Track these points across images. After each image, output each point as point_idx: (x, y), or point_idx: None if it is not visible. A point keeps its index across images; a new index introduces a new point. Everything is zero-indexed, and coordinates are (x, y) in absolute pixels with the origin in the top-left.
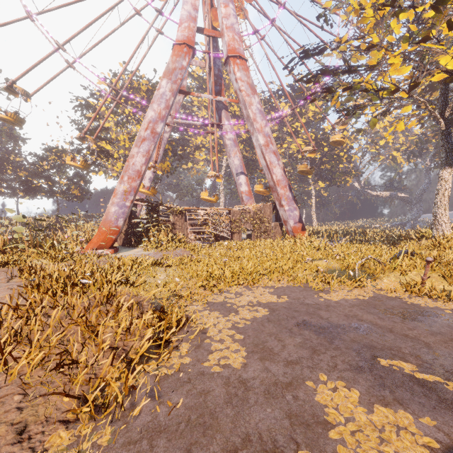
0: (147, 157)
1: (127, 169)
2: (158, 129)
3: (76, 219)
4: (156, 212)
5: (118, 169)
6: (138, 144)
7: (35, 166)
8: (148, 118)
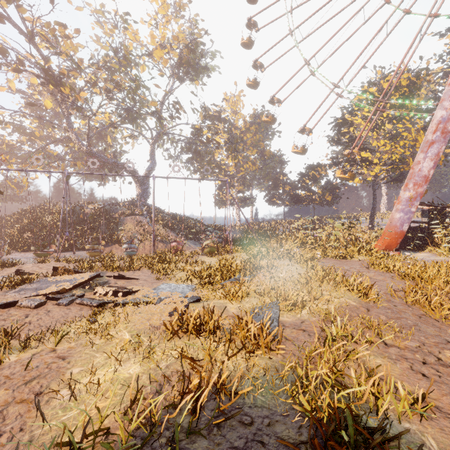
0: (436, 160)
1: (412, 176)
2: (449, 127)
3: (325, 220)
4: (442, 216)
5: (374, 173)
6: (424, 149)
7: (299, 182)
8: (436, 119)
